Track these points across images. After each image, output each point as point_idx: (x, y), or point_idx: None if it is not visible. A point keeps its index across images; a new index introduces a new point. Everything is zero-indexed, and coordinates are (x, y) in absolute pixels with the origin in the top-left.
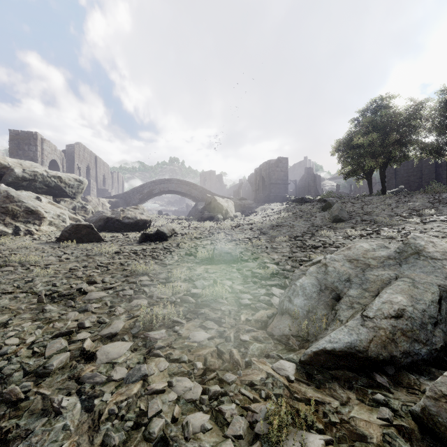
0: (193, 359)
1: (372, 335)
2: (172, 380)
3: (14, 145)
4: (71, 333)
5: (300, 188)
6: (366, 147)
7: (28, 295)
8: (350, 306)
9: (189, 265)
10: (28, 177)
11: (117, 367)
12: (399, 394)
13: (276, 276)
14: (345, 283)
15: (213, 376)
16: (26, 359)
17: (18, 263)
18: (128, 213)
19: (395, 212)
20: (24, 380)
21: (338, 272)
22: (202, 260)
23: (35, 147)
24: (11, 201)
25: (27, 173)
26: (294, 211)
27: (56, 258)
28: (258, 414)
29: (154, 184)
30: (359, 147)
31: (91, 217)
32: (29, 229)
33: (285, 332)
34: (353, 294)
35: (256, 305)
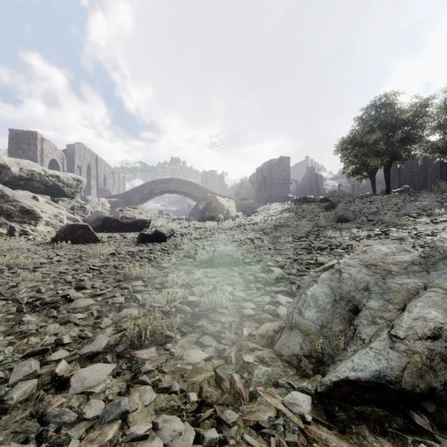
0: (186, 388)
1: (405, 361)
2: (157, 421)
3: (13, 145)
4: (46, 351)
5: (302, 188)
6: (370, 146)
7: (8, 303)
8: (371, 321)
9: (187, 268)
10: (26, 176)
11: (92, 400)
12: None
13: (282, 281)
14: (363, 293)
15: (209, 414)
16: None
17: (6, 266)
18: (127, 213)
19: (402, 212)
20: None
21: (354, 280)
22: (202, 262)
23: (34, 147)
24: (6, 200)
25: (24, 172)
26: (296, 211)
27: (47, 260)
28: None
29: (155, 184)
30: (363, 146)
31: (89, 217)
32: (25, 229)
33: (295, 352)
34: (373, 306)
35: (261, 316)
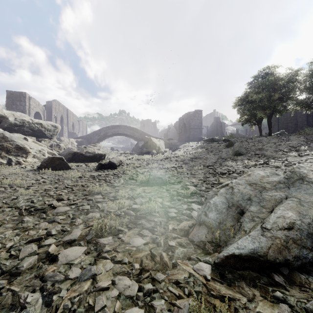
0: (132, 261)
1: (270, 243)
2: (115, 279)
3: (9, 101)
4: (41, 239)
5: (211, 132)
6: (257, 102)
7: (12, 209)
8: (251, 219)
9: (131, 186)
10: (19, 124)
11: (73, 268)
12: (294, 292)
13: (195, 195)
14: (247, 202)
15: (147, 275)
16: (4, 260)
17: (8, 185)
18: (89, 149)
19: (279, 148)
20: (1, 278)
21: (241, 193)
22: (141, 183)
23: (24, 103)
24: (6, 140)
25: (18, 121)
26: (206, 148)
27: (36, 181)
28: (183, 309)
29: (108, 129)
30: (252, 102)
31: (63, 152)
32: (19, 160)
33: (202, 239)
34: (253, 210)
35: (180, 217)
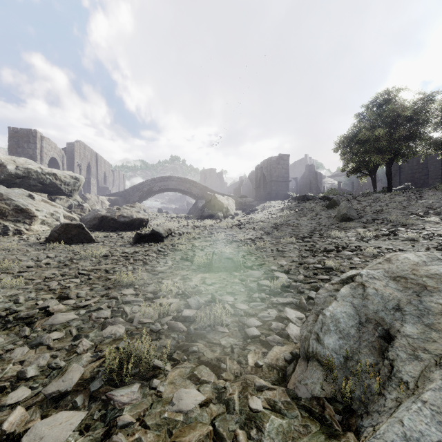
0: None
1: None
2: None
3: (13, 143)
4: (2, 390)
5: (301, 186)
6: (372, 143)
7: None
8: (412, 354)
9: (184, 272)
10: (22, 174)
11: None
12: None
13: (289, 290)
14: (394, 313)
15: None
16: None
17: None
18: (124, 211)
19: (408, 210)
20: None
21: (382, 296)
22: (200, 266)
23: (34, 145)
24: None
25: (20, 170)
26: (297, 209)
27: (35, 262)
28: None
29: (154, 182)
30: (364, 143)
31: (86, 216)
32: (19, 228)
33: (315, 393)
34: (411, 333)
35: (268, 338)
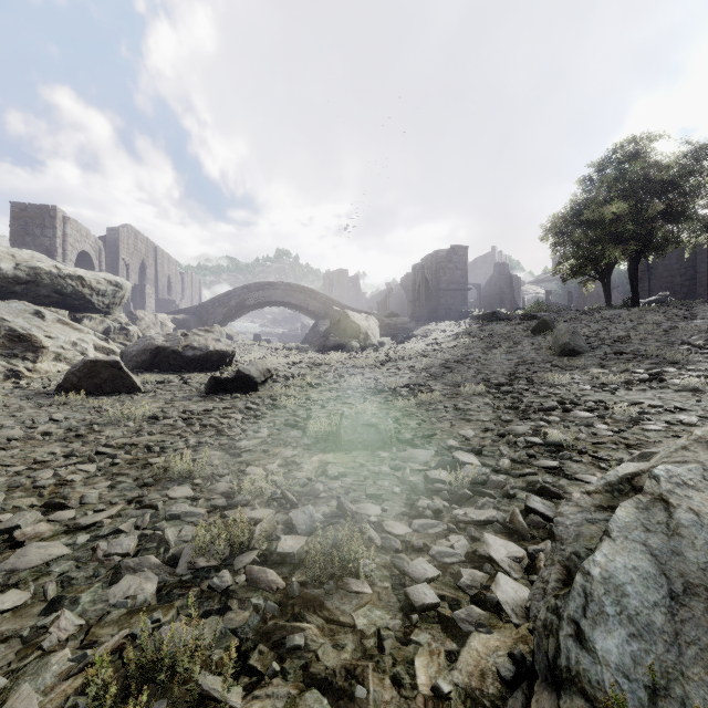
0: None
1: None
2: None
3: (18, 228)
4: None
5: (487, 298)
6: (606, 225)
7: None
8: None
9: (288, 452)
10: (25, 278)
11: None
12: None
13: (486, 491)
14: None
15: None
16: None
17: None
18: (194, 339)
19: (675, 338)
20: None
21: None
22: (318, 438)
23: (52, 231)
24: None
25: (23, 270)
26: (482, 336)
27: (26, 431)
28: None
29: (248, 291)
30: (594, 225)
31: (131, 346)
32: (15, 368)
33: None
34: None
35: (456, 615)
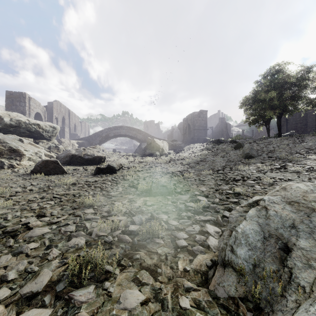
0: None
1: None
2: None
3: (9, 102)
4: None
5: (216, 133)
6: (267, 102)
7: None
8: (306, 263)
9: (131, 196)
10: (14, 124)
11: None
12: None
13: (208, 210)
14: (290, 230)
15: None
16: None
17: None
18: (88, 151)
19: (294, 150)
20: None
21: (280, 217)
22: (142, 191)
23: (24, 103)
24: None
25: (13, 121)
26: (213, 150)
27: (22, 189)
28: None
29: (110, 130)
30: (261, 102)
31: (61, 154)
32: (12, 163)
33: (230, 293)
34: (305, 246)
35: (193, 248)
